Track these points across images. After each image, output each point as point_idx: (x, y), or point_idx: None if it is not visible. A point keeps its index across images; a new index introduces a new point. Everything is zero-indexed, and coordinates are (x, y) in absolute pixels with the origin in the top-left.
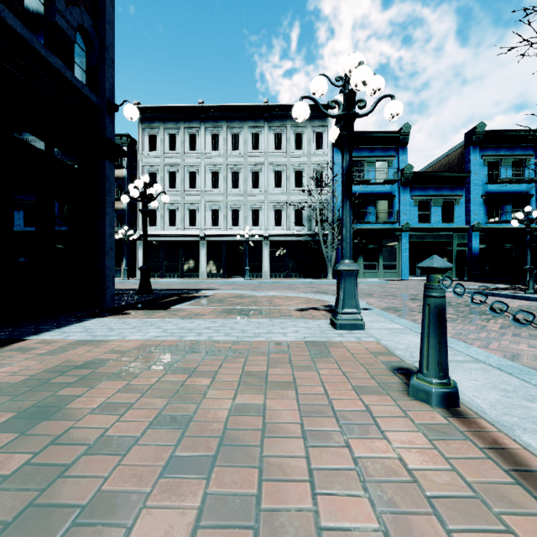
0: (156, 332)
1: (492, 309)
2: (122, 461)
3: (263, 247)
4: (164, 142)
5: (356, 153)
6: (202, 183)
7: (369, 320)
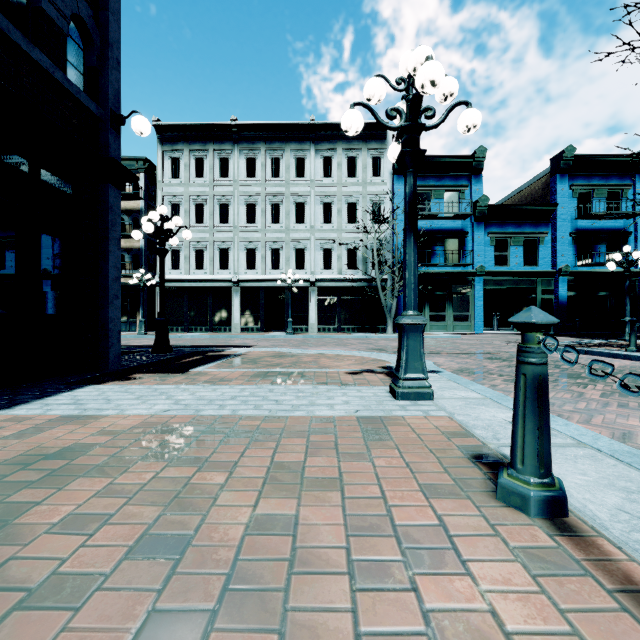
0: (166, 404)
1: (624, 385)
2: (74, 619)
3: (310, 295)
4: (189, 167)
5: (420, 181)
6: (235, 217)
7: (438, 387)
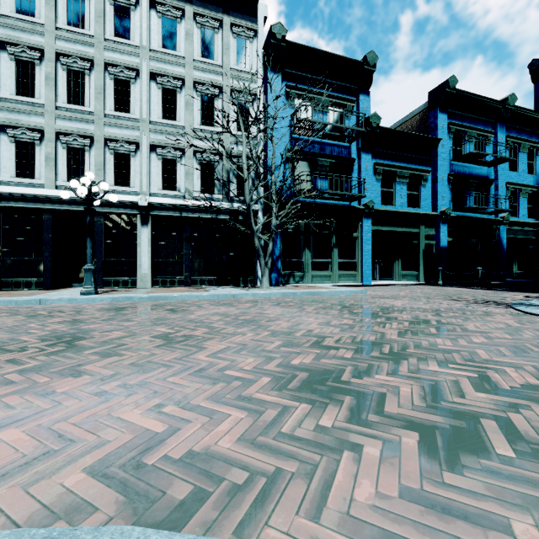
0: None
1: None
2: None
3: (139, 228)
4: None
5: (300, 84)
6: None
7: None
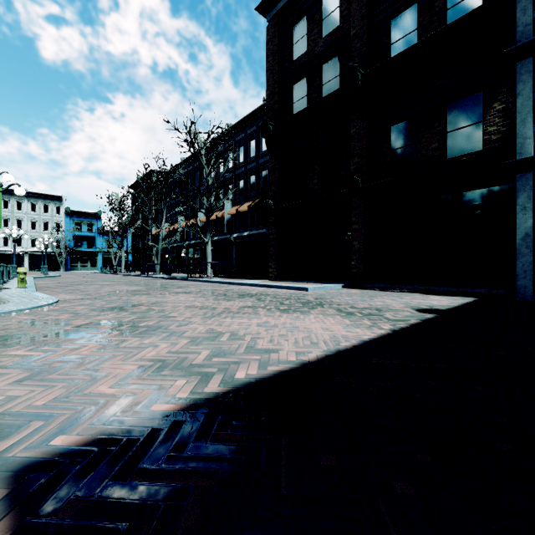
0: None
1: None
2: None
3: (25, 257)
4: None
5: (77, 218)
6: None
7: None
